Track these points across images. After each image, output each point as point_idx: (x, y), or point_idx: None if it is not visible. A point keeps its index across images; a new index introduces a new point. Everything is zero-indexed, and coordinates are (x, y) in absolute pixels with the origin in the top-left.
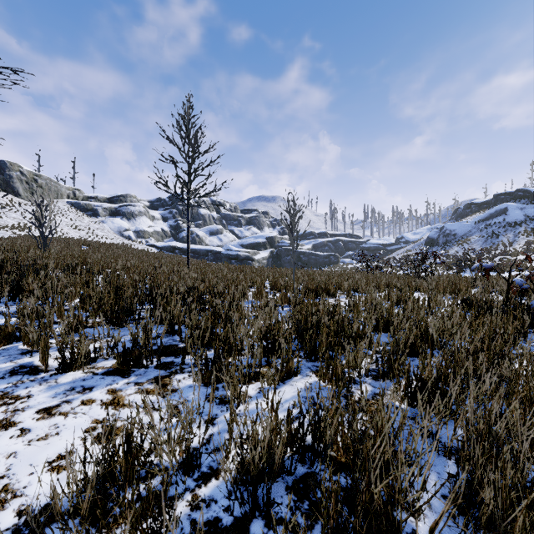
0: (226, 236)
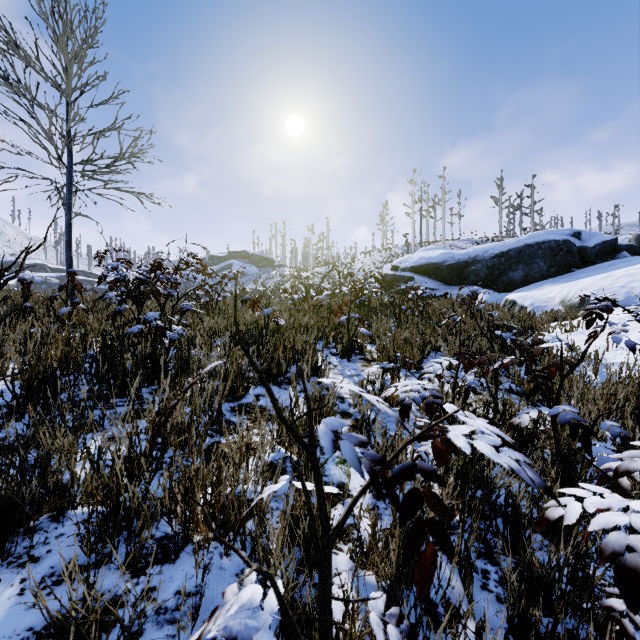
0: None
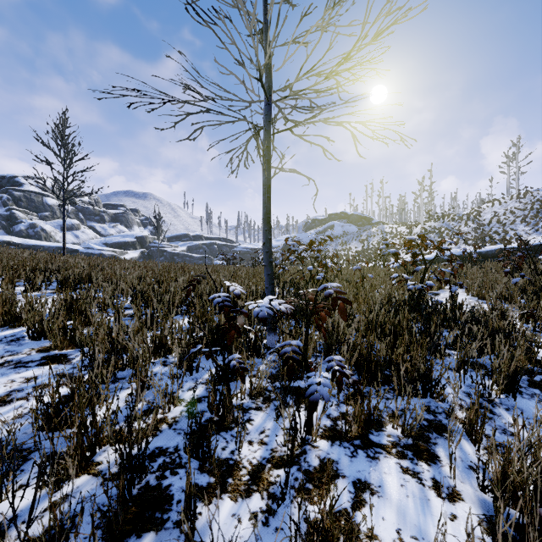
0: (85, 233)
